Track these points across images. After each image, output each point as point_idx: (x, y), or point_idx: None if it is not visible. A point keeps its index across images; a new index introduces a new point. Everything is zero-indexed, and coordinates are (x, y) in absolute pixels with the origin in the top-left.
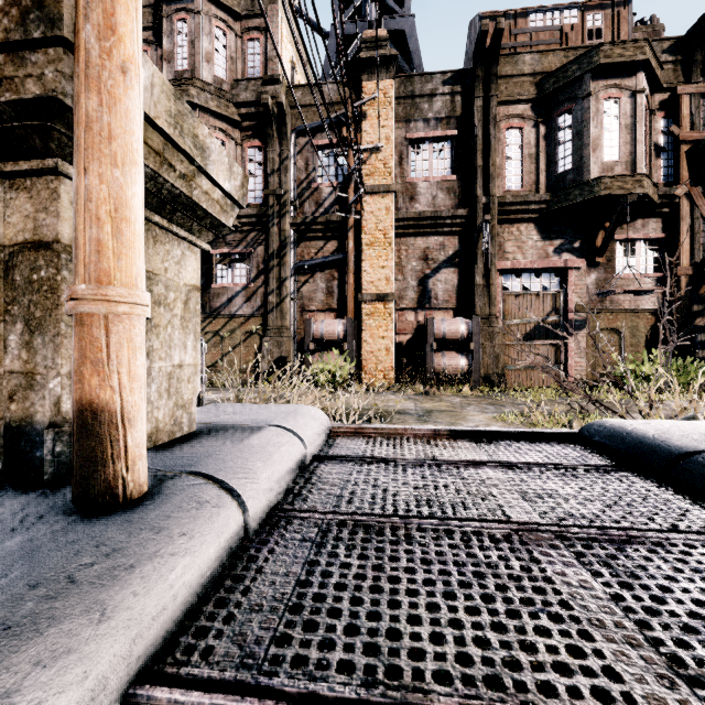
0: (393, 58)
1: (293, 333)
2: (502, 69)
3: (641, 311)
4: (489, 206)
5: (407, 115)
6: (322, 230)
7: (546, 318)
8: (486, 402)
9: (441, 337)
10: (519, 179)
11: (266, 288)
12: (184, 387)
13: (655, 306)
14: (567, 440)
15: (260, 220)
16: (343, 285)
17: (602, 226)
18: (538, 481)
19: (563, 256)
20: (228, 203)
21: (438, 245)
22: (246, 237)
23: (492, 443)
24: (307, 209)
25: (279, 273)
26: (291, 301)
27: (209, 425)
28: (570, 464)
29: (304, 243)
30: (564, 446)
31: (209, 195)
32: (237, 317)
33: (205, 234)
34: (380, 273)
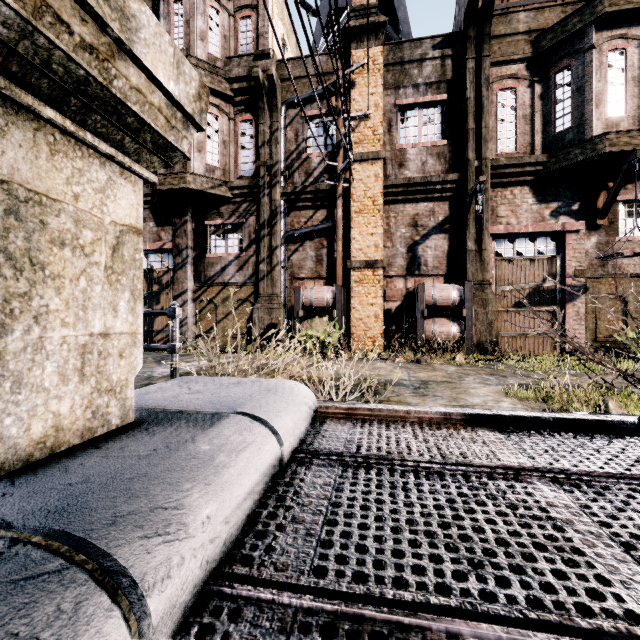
0: (382, 25)
1: (283, 300)
2: (495, 29)
3: None
4: (482, 169)
5: (396, 81)
6: (311, 199)
7: (542, 284)
8: (484, 372)
9: (431, 304)
10: (513, 141)
11: (257, 257)
12: (112, 363)
13: None
14: (623, 430)
15: (251, 191)
16: (332, 253)
17: (604, 186)
18: (633, 516)
19: (560, 219)
20: (178, 116)
21: (428, 211)
22: (238, 208)
23: (524, 434)
24: (297, 179)
25: (269, 242)
26: (281, 269)
27: (156, 412)
28: None
29: (294, 213)
30: (625, 442)
31: (144, 96)
32: (230, 286)
33: (147, 157)
34: (369, 240)
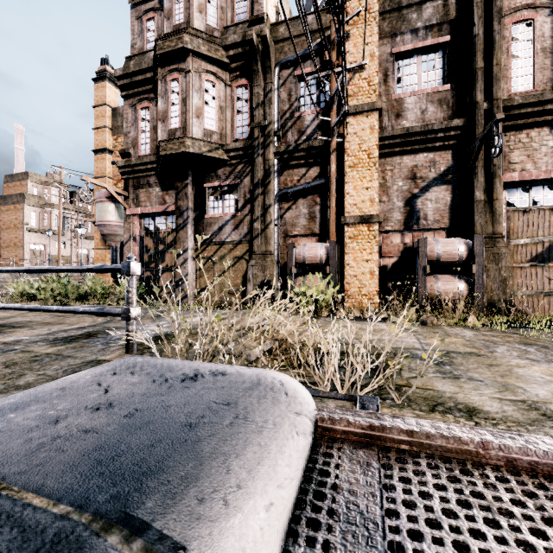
0: None
1: (277, 257)
2: None
3: None
4: (492, 111)
5: (392, 29)
6: (304, 157)
7: None
8: (513, 339)
9: (434, 259)
10: (528, 78)
11: (251, 216)
12: None
13: None
14: None
15: (246, 153)
16: (325, 210)
17: None
18: None
19: None
20: None
21: (428, 161)
22: (234, 170)
23: None
24: (290, 138)
25: (263, 201)
26: (274, 227)
27: None
28: None
29: (287, 172)
30: None
31: None
32: (226, 244)
33: None
34: (364, 195)
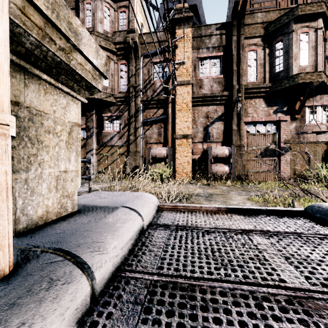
0: (191, 17)
1: (142, 154)
2: (246, 21)
3: (319, 142)
4: (240, 90)
5: (198, 45)
6: (156, 104)
7: (269, 146)
8: (240, 189)
9: (215, 156)
10: (255, 76)
11: (128, 132)
12: (68, 184)
13: (327, 140)
14: (297, 214)
15: (126, 99)
16: (166, 131)
17: (298, 99)
18: (292, 247)
19: (278, 114)
20: (97, 73)
21: (214, 110)
22: (119, 108)
23: (253, 216)
24: (149, 94)
25: (135, 125)
26: (141, 138)
27: (86, 206)
28: (307, 233)
29: (147, 110)
30: (297, 219)
31: (83, 66)
32: (115, 147)
33: (83, 92)
34: (184, 124)
